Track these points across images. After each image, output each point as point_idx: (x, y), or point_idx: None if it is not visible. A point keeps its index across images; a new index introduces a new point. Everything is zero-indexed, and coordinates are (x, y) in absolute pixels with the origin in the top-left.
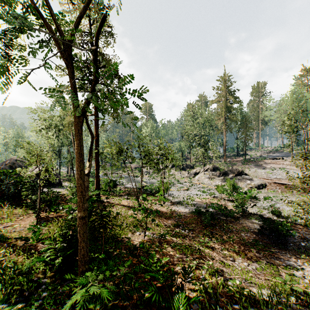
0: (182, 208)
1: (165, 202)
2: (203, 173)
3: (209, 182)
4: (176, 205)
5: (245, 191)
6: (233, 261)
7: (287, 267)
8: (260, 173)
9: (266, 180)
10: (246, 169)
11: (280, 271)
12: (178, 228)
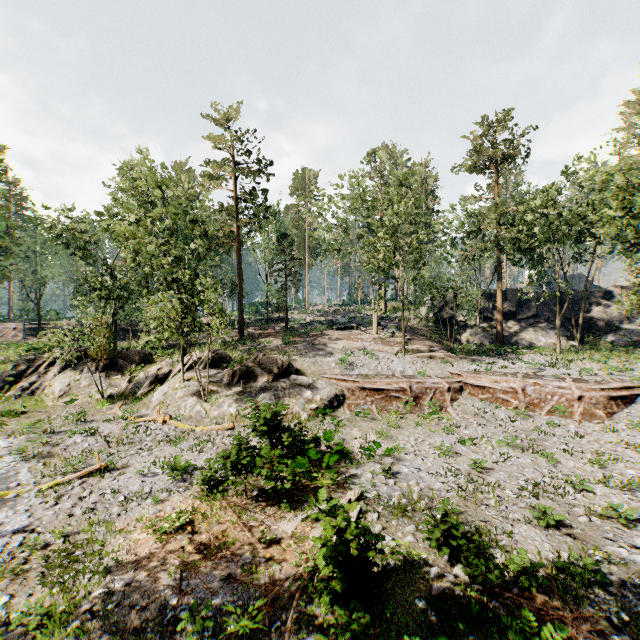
0: None
1: None
2: (182, 379)
3: (201, 410)
4: None
5: (316, 436)
6: None
7: None
8: (328, 366)
9: (344, 383)
10: (296, 356)
11: None
12: None
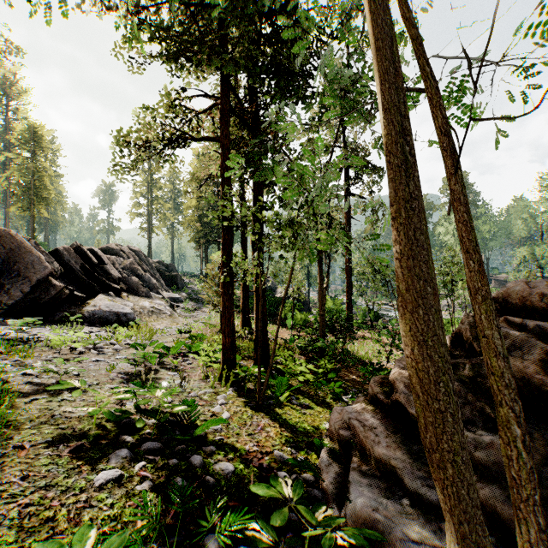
0: None
1: None
2: None
3: None
4: None
5: None
6: None
7: None
8: None
9: None
10: None
11: None
12: None
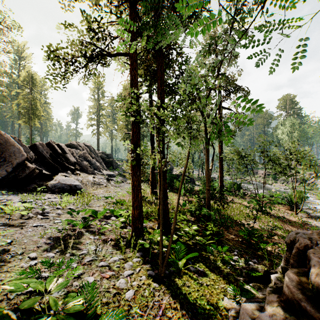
0: None
1: (299, 213)
2: None
3: None
4: (314, 219)
5: None
6: None
7: None
8: None
9: None
10: None
11: None
12: None
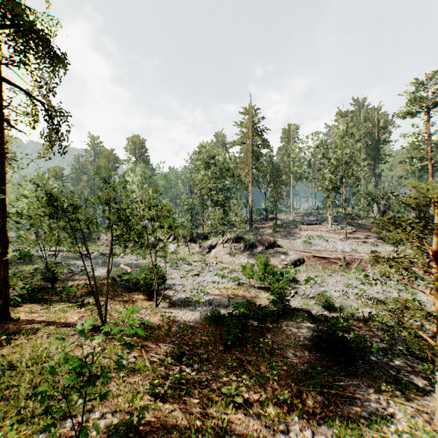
0: (190, 311)
1: (160, 302)
2: (222, 246)
3: (231, 260)
4: (178, 307)
5: (281, 272)
6: (286, 432)
7: (371, 417)
8: (296, 244)
9: (304, 253)
10: (279, 238)
11: (365, 435)
12: (179, 365)
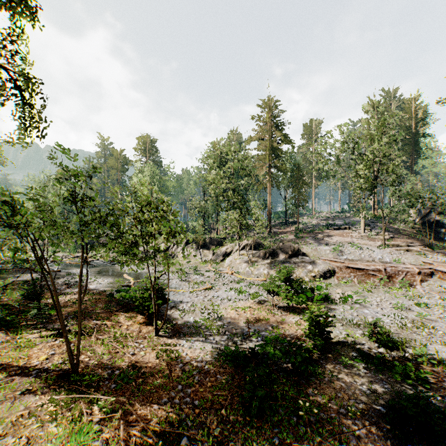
0: (198, 343)
1: (162, 327)
2: (238, 254)
3: (249, 270)
4: (184, 335)
5: (311, 287)
6: None
7: None
8: (324, 252)
9: (335, 263)
10: (303, 245)
11: None
12: None
